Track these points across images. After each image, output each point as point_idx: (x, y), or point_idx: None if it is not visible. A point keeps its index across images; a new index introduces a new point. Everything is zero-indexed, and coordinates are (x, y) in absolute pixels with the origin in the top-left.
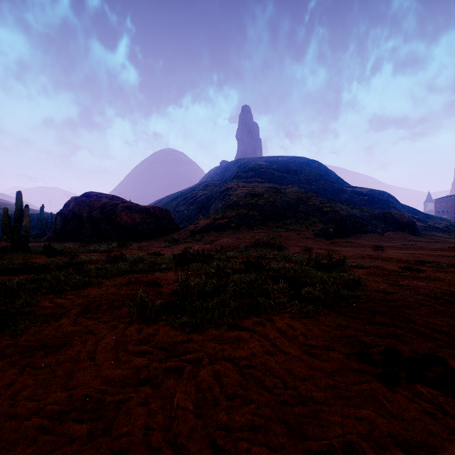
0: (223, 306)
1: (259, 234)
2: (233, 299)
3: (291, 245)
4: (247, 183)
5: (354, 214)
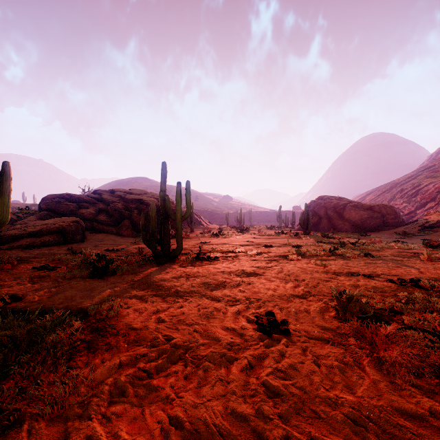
0: None
1: None
2: None
3: None
4: None
5: None
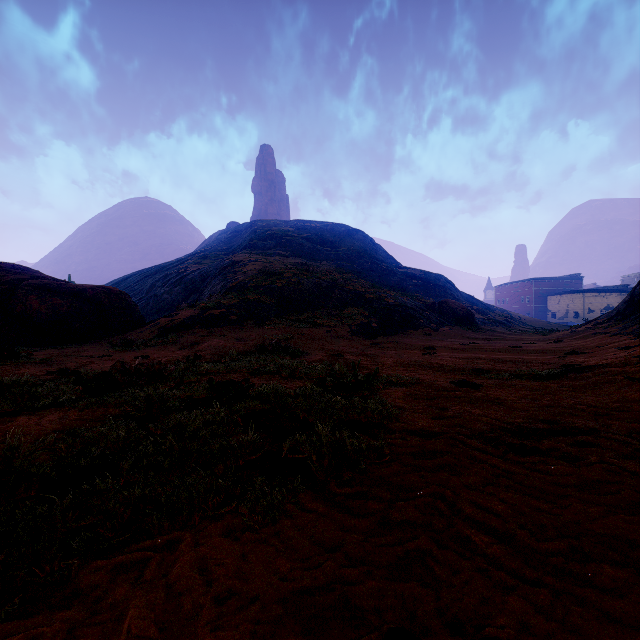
0: (84, 513)
1: (271, 331)
2: (127, 485)
3: (315, 348)
4: (265, 255)
5: (404, 303)
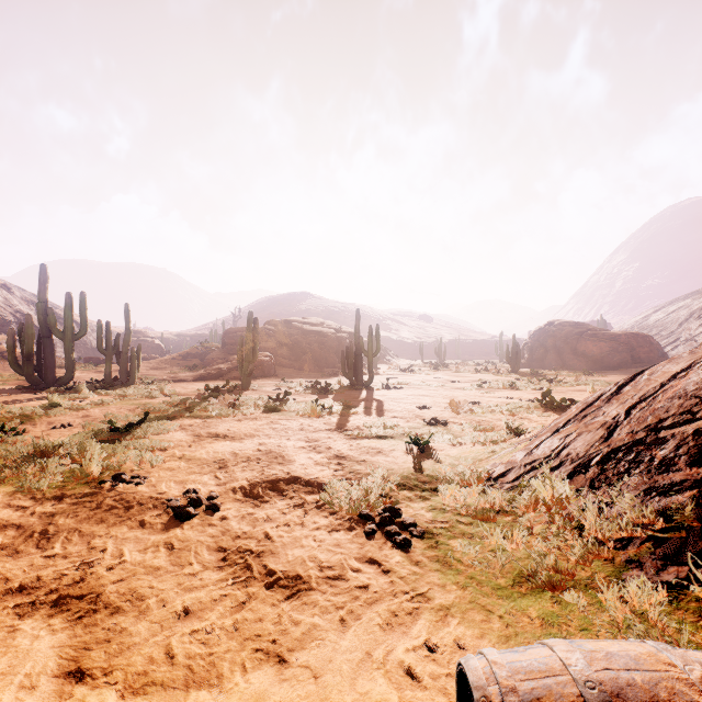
0: None
1: None
2: None
3: None
4: None
5: None
